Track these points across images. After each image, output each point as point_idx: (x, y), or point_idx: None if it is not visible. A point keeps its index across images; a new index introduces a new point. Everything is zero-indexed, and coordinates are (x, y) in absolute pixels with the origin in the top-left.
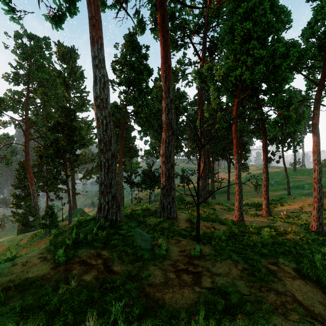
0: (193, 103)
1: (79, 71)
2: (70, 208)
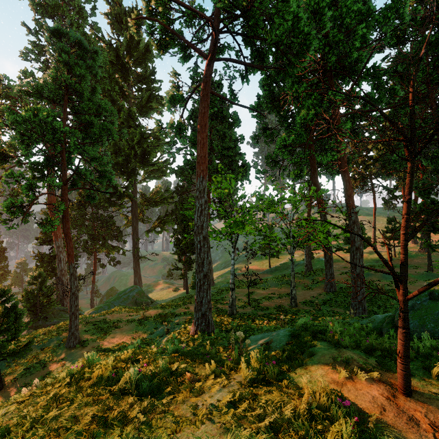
0: (392, 34)
1: (143, 39)
2: (72, 294)
